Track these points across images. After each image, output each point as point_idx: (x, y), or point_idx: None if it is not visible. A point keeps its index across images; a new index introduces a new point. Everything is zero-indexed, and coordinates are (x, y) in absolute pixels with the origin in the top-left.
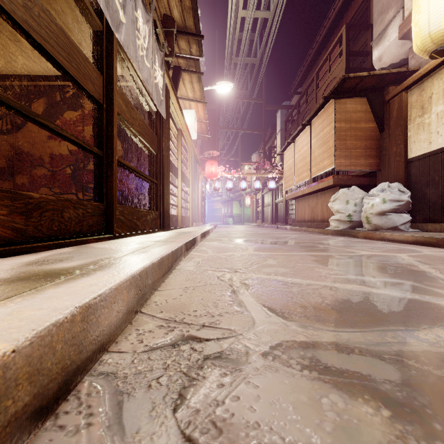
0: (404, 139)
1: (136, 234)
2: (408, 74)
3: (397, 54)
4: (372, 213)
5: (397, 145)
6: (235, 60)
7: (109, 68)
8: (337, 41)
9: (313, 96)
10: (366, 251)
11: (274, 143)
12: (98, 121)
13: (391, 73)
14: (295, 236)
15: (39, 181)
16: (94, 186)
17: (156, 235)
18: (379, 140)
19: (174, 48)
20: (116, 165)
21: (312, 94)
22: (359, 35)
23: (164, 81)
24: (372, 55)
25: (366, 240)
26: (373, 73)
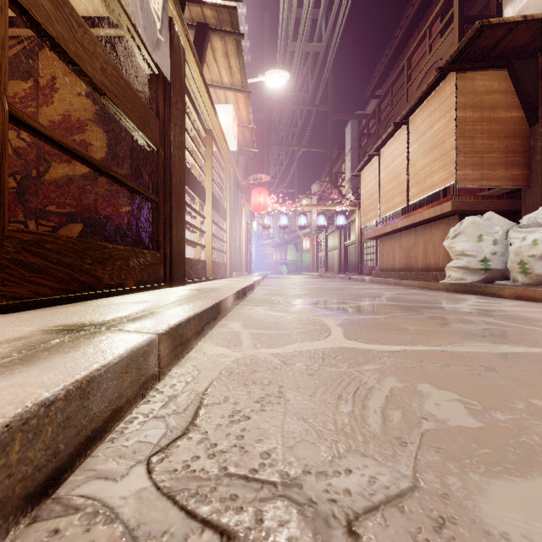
0: None
1: (87, 296)
2: None
3: None
4: (535, 255)
5: None
6: (292, 47)
7: None
8: (443, 6)
9: (403, 92)
10: None
11: (341, 168)
12: None
13: None
14: (392, 294)
15: None
16: (53, 209)
17: (136, 298)
18: (529, 138)
19: None
20: (5, 125)
21: (397, 95)
22: (468, 4)
23: (166, 9)
24: None
25: (525, 302)
26: (532, 16)
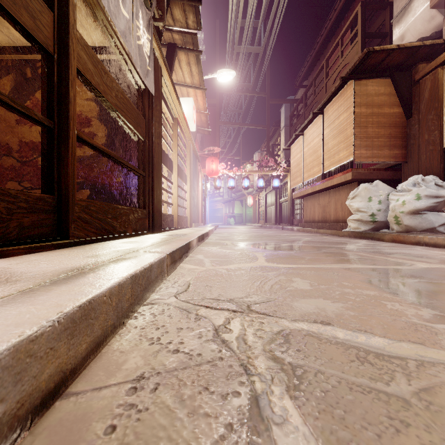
0: (440, 124)
1: (110, 238)
2: (444, 47)
3: (423, 31)
4: (403, 211)
5: (429, 131)
6: (237, 49)
7: (63, 2)
8: (350, 23)
9: (322, 86)
10: (420, 262)
11: (277, 140)
12: (46, 78)
13: (424, 46)
14: (308, 239)
15: (6, 173)
16: None
17: (138, 239)
18: (406, 127)
19: (165, 11)
20: (75, 142)
21: (319, 86)
22: (372, 19)
23: (151, 48)
24: (390, 36)
25: (397, 244)
26: (403, 45)
